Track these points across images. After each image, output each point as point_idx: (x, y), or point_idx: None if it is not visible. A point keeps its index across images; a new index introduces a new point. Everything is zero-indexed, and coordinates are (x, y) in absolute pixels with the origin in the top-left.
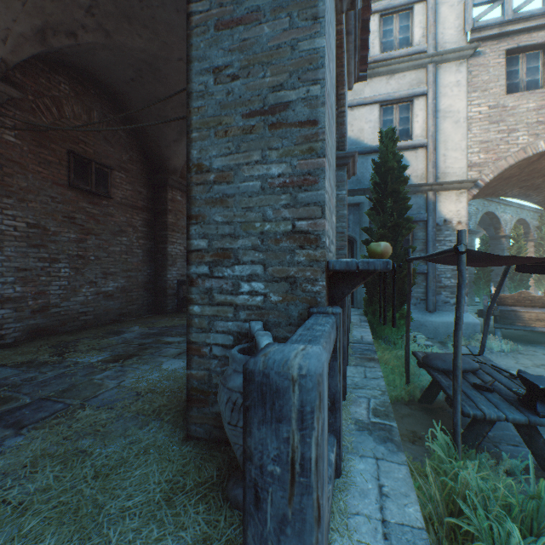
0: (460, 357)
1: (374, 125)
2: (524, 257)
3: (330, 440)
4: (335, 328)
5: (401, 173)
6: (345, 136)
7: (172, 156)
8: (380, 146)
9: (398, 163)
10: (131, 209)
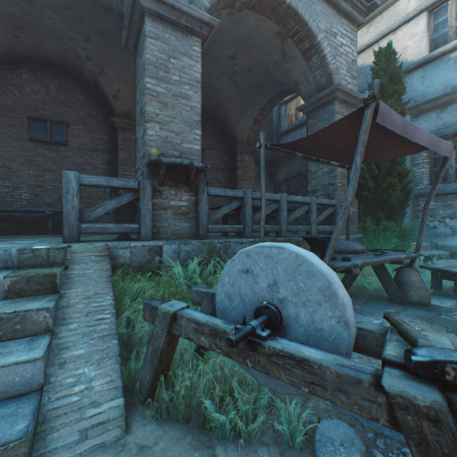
0: (262, 218)
1: (419, 37)
2: (301, 140)
3: (134, 224)
4: (137, 184)
5: (396, 85)
6: (331, 75)
7: (238, 133)
8: (371, 68)
9: (392, 76)
10: (216, 170)
